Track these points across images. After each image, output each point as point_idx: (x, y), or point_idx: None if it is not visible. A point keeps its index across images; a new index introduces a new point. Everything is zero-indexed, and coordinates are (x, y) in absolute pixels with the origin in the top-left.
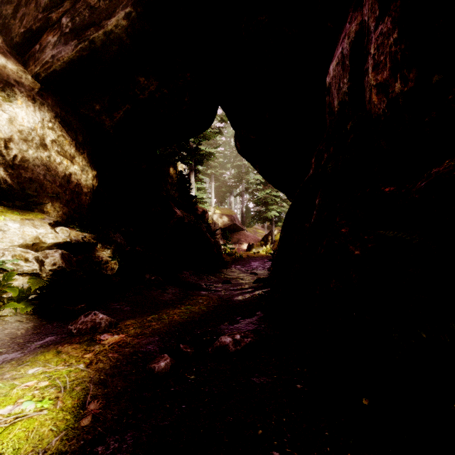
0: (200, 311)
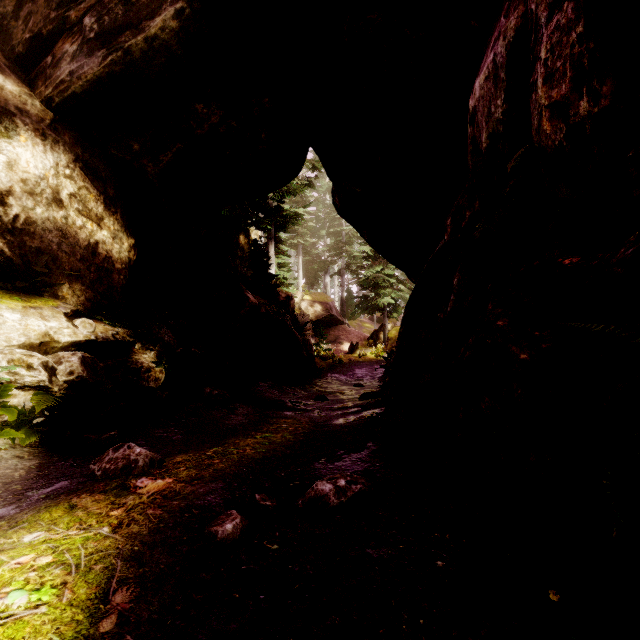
0: (283, 441)
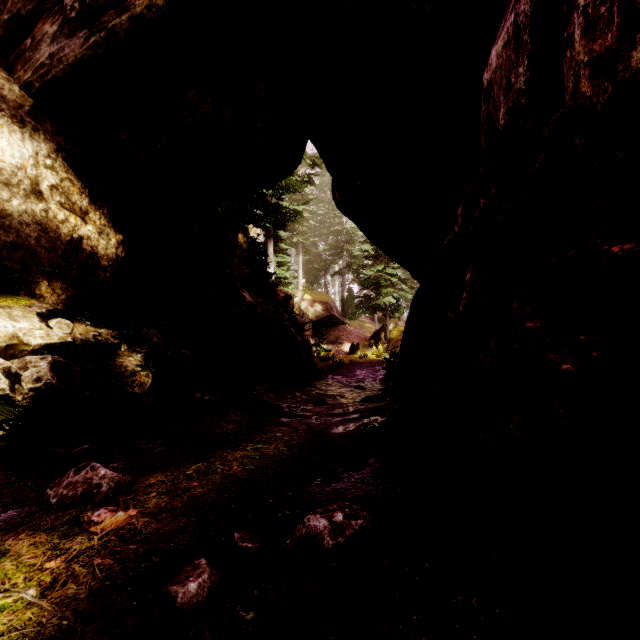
0: (276, 454)
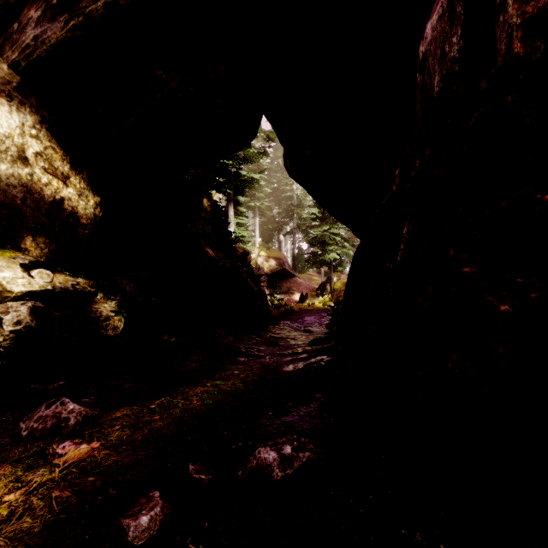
0: (233, 389)
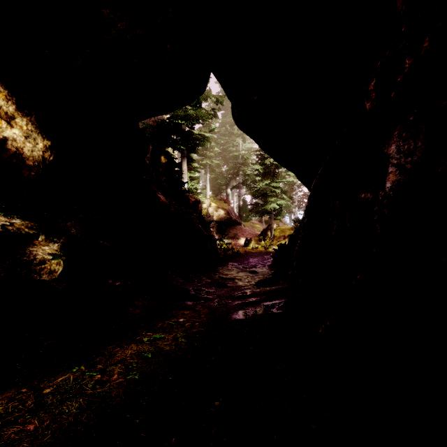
0: (172, 349)
